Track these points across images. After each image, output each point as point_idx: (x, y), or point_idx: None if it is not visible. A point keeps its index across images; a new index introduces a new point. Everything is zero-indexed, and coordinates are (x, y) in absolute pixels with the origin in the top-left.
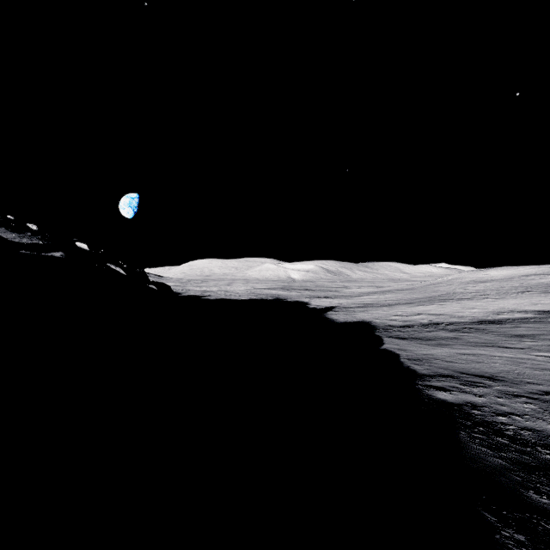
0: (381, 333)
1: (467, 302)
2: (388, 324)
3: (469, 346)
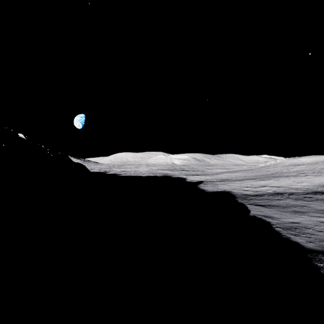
0: (242, 201)
1: (294, 178)
2: (243, 193)
3: (323, 214)
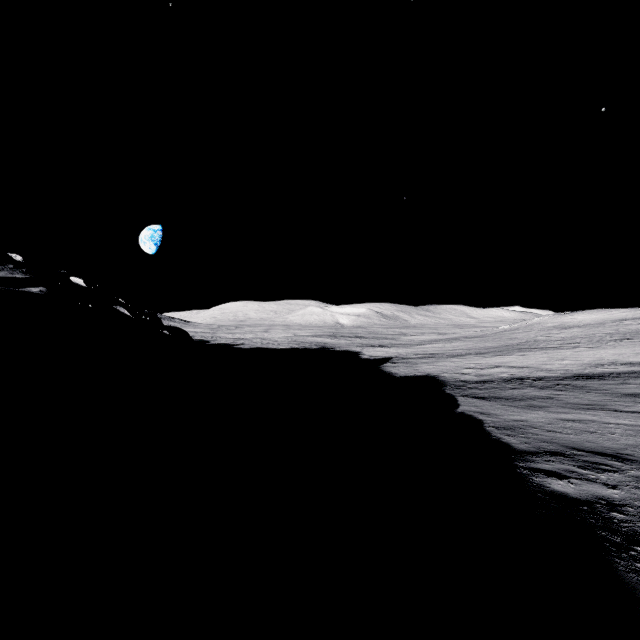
0: (453, 391)
1: (553, 351)
2: (459, 379)
3: (570, 409)
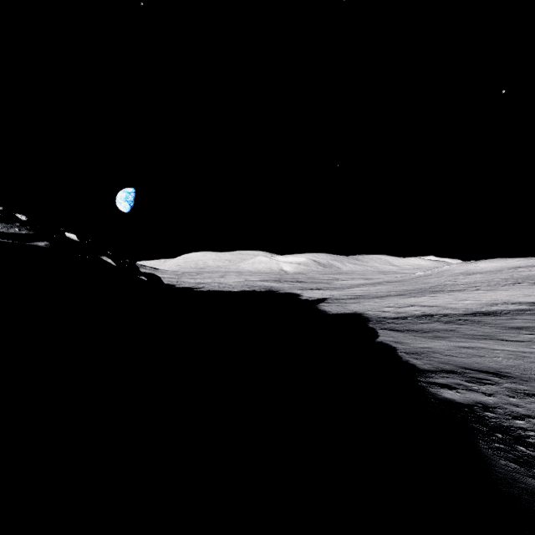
0: (374, 325)
1: (458, 293)
2: (380, 316)
3: (467, 339)
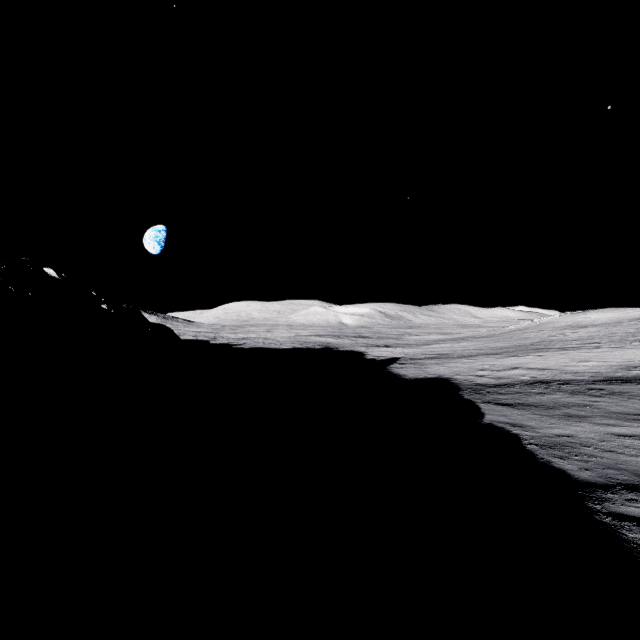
0: (472, 396)
1: (574, 352)
2: (475, 382)
3: (619, 420)
